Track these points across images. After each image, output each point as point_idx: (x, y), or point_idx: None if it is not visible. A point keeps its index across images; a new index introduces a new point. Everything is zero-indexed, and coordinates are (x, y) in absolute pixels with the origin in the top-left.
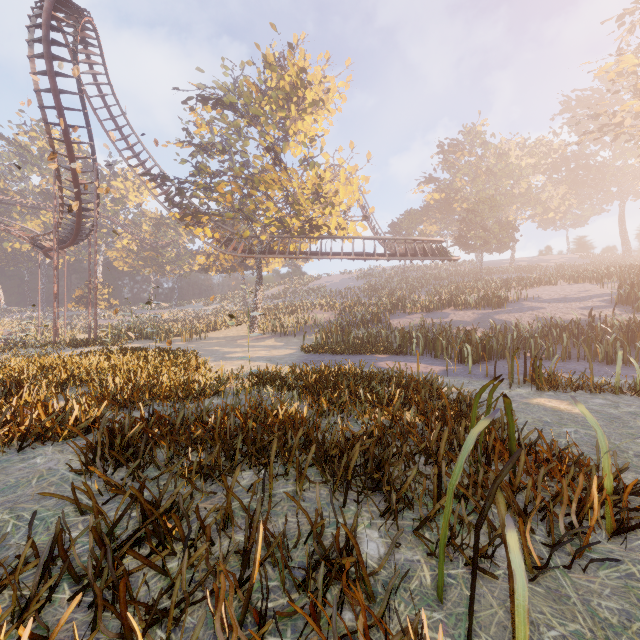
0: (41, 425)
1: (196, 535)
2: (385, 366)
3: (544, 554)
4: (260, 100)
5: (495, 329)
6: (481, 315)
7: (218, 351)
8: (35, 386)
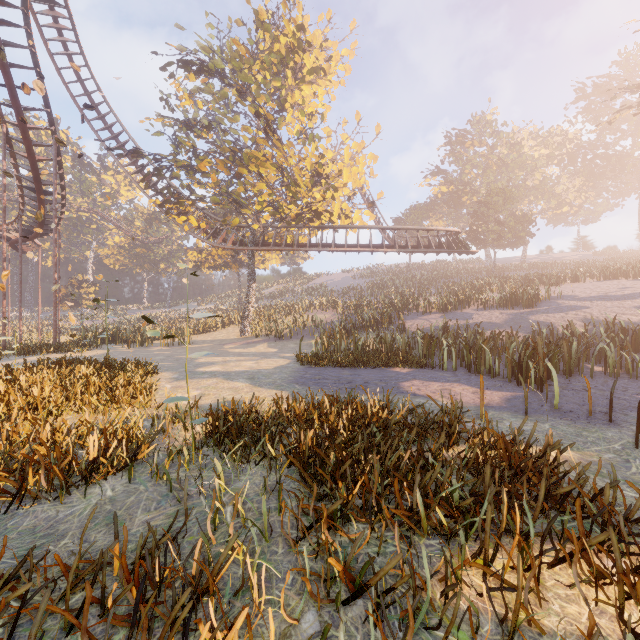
0: None
1: None
2: (415, 390)
3: None
4: (250, 62)
5: (539, 333)
6: (512, 316)
7: (192, 361)
8: None
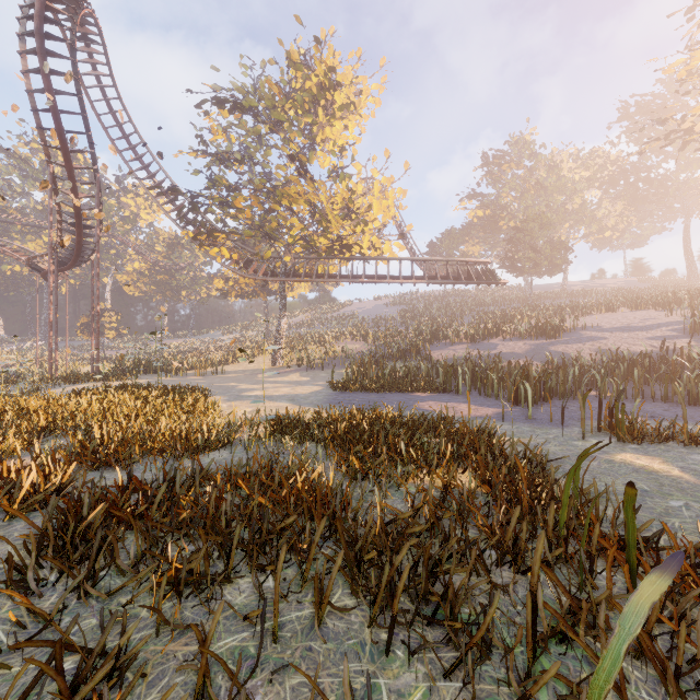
0: None
1: None
2: (427, 408)
3: None
4: (283, 103)
5: (552, 362)
6: (534, 346)
7: (234, 388)
8: (2, 436)
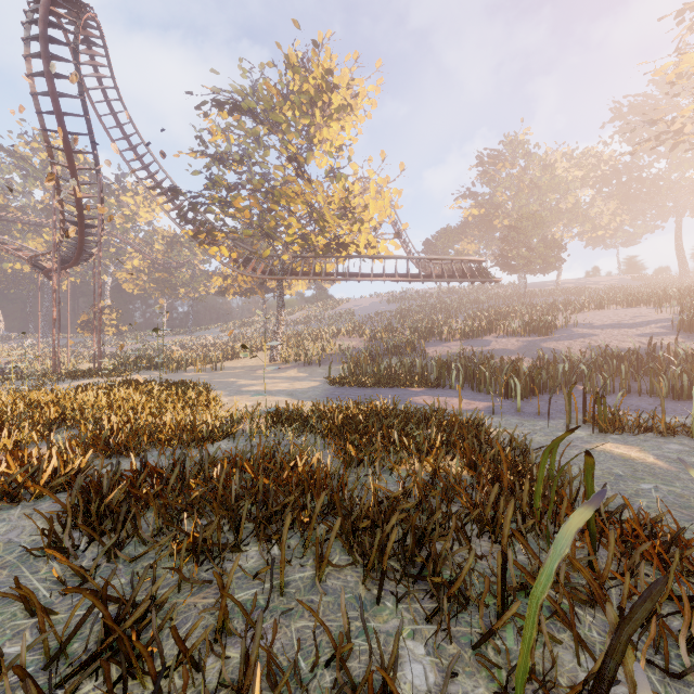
0: (8, 482)
1: (172, 666)
2: (421, 402)
3: (655, 685)
4: (281, 105)
5: (543, 359)
6: (526, 343)
7: (234, 383)
8: (17, 428)
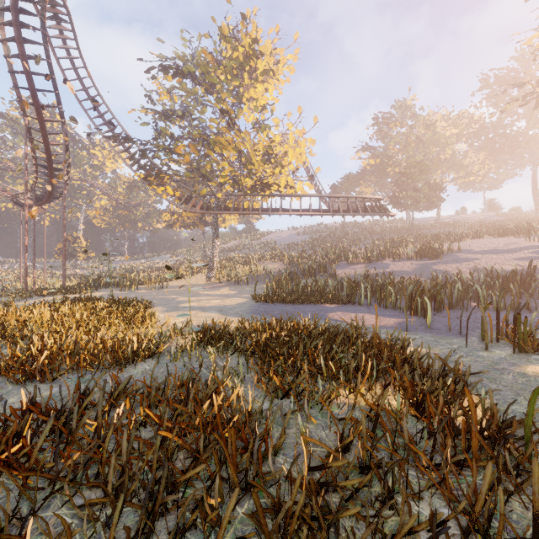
0: None
1: None
2: (337, 318)
3: None
4: (215, 68)
5: (436, 279)
6: (420, 265)
7: (173, 300)
8: None
